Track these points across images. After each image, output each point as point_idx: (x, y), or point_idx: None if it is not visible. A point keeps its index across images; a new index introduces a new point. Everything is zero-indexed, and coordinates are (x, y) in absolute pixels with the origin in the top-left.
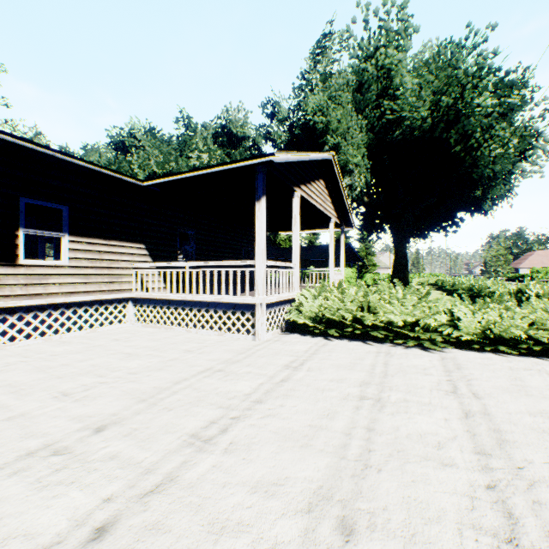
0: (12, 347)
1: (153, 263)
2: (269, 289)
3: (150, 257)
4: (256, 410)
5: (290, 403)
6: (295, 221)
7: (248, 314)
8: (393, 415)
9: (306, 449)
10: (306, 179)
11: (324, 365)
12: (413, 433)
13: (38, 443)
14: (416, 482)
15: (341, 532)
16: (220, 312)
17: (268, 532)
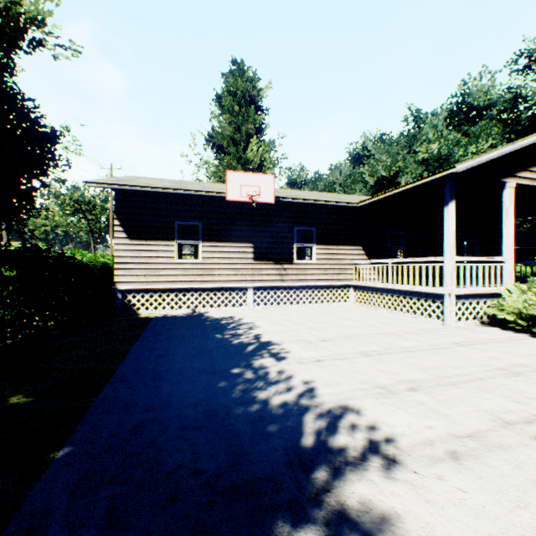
0: (291, 307)
1: (366, 260)
2: (461, 282)
3: (365, 256)
4: (405, 353)
5: (431, 356)
6: (506, 213)
7: (437, 302)
8: (515, 381)
9: (419, 371)
10: (528, 163)
11: (493, 349)
12: (516, 389)
13: (301, 338)
14: (477, 397)
15: (408, 389)
16: (414, 299)
17: (375, 378)
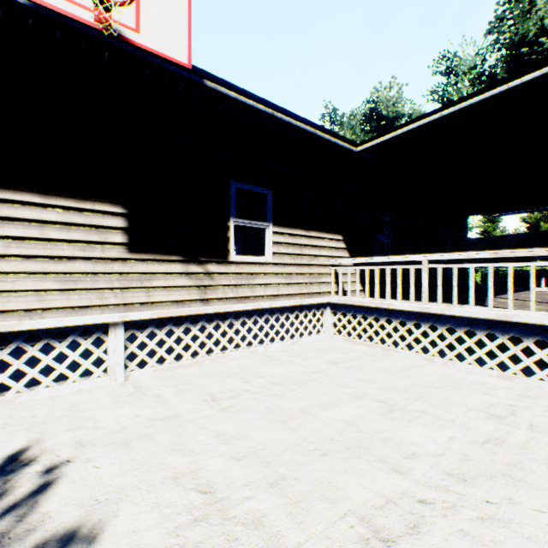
0: (223, 359)
1: (363, 258)
2: None
3: (346, 252)
4: None
5: None
6: None
7: None
8: None
9: None
10: None
11: None
12: None
13: None
14: None
15: None
16: (503, 338)
17: None
